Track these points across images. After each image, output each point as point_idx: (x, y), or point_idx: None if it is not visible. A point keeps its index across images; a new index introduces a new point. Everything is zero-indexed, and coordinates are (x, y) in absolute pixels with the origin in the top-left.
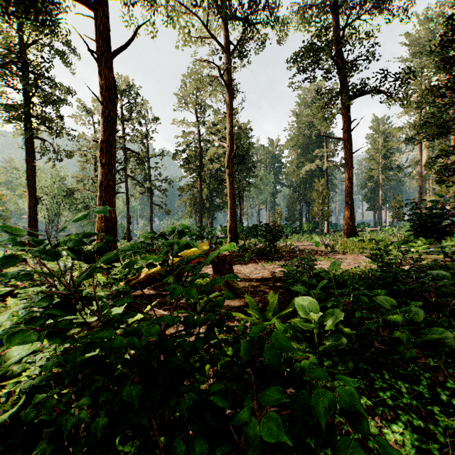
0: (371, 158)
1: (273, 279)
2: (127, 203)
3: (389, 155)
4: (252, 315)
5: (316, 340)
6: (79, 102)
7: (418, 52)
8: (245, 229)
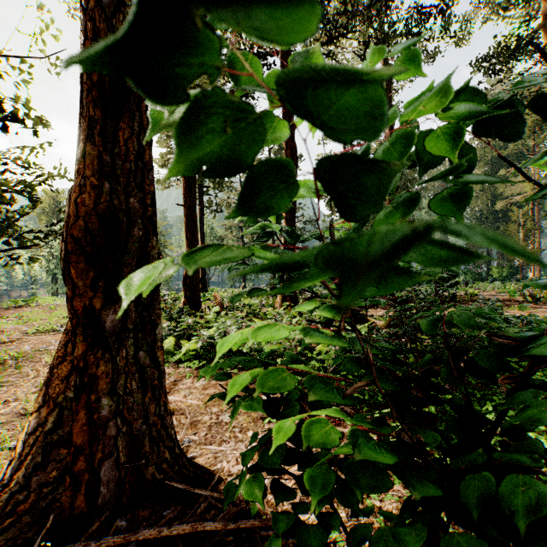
0: None
1: None
2: None
3: None
4: None
5: None
6: None
7: None
8: None
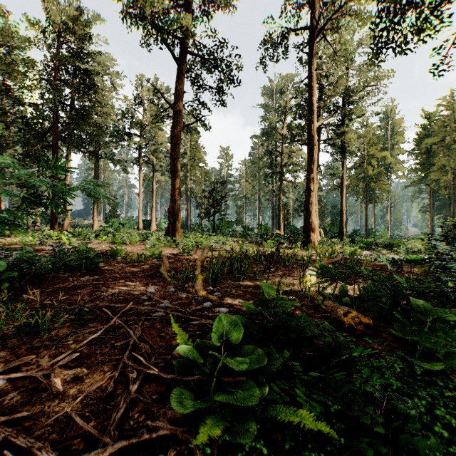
0: None
1: None
2: None
3: None
4: None
5: None
6: None
7: None
8: None
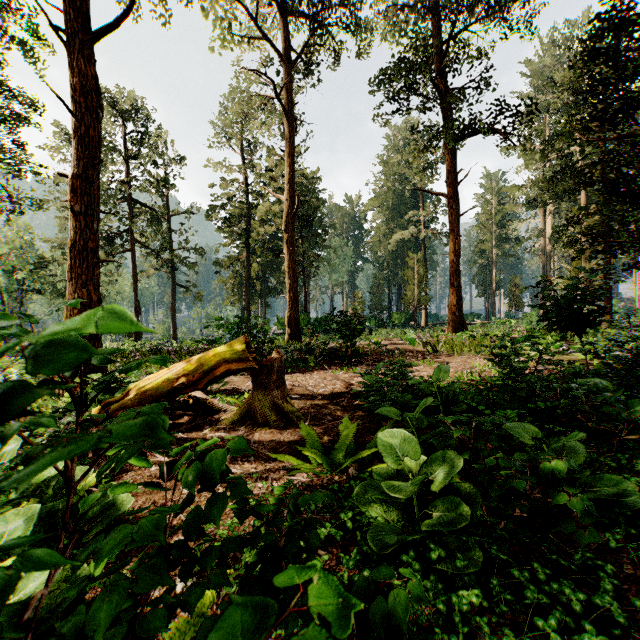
0: (482, 226)
1: (348, 395)
2: (135, 283)
3: (505, 222)
4: (311, 458)
5: (416, 508)
6: (58, 126)
7: (542, 86)
8: (313, 322)
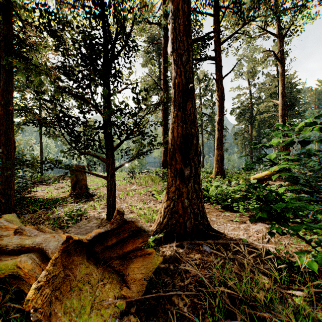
0: None
1: None
2: (202, 146)
3: None
4: None
5: None
6: None
7: None
8: None
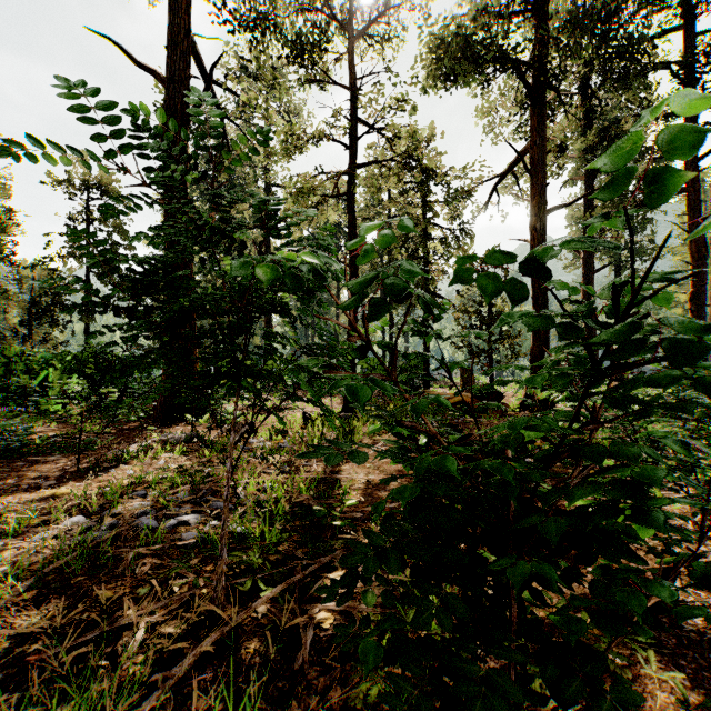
0: None
1: None
2: None
3: None
4: None
5: None
6: None
7: None
8: None
